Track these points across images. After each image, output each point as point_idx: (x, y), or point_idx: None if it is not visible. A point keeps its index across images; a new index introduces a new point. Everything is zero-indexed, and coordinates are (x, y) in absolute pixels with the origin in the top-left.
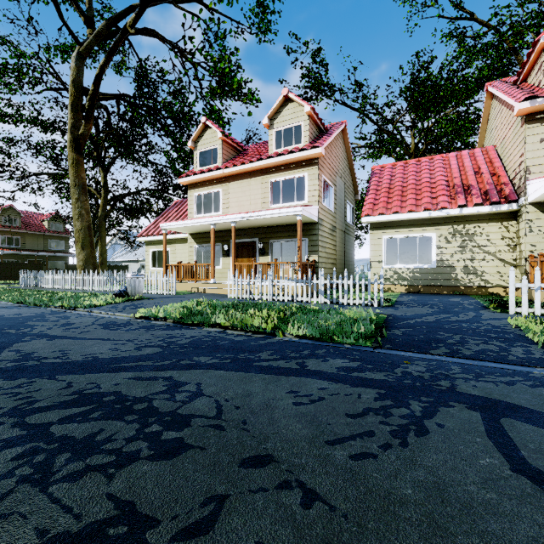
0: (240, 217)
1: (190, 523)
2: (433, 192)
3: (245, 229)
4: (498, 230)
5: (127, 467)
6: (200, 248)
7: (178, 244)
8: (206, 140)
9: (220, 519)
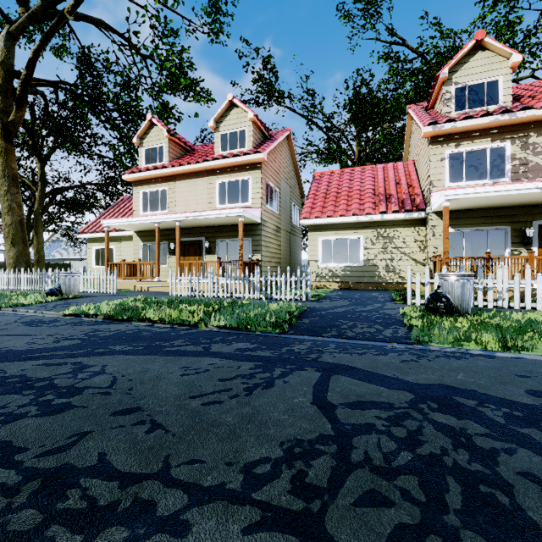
0: (184, 216)
1: (54, 448)
2: (362, 199)
3: (191, 228)
4: (412, 234)
5: (14, 422)
6: (146, 246)
7: (124, 242)
8: (152, 138)
9: (78, 444)
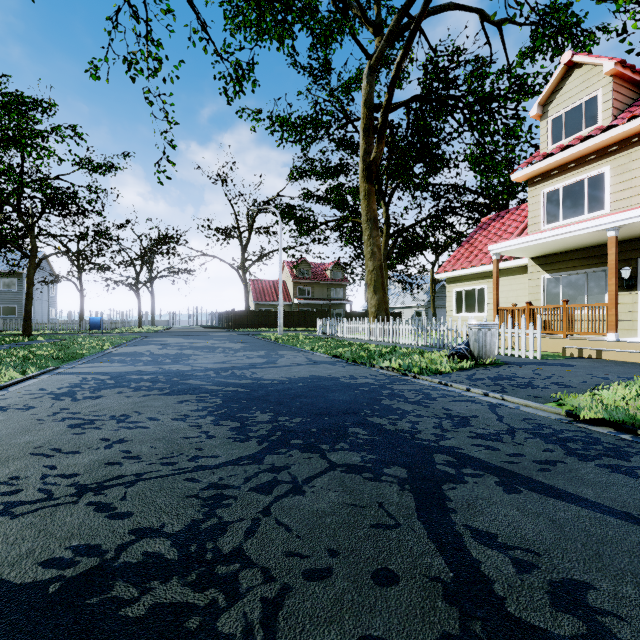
0: None
1: None
2: None
3: None
4: None
5: None
6: (553, 280)
7: (502, 277)
8: (568, 93)
9: None
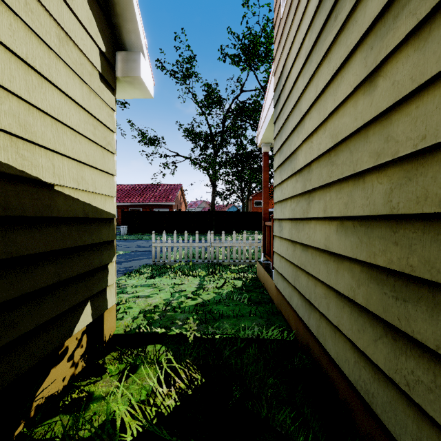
0: None
1: None
2: None
3: None
4: None
5: None
6: None
7: None
8: None
9: None
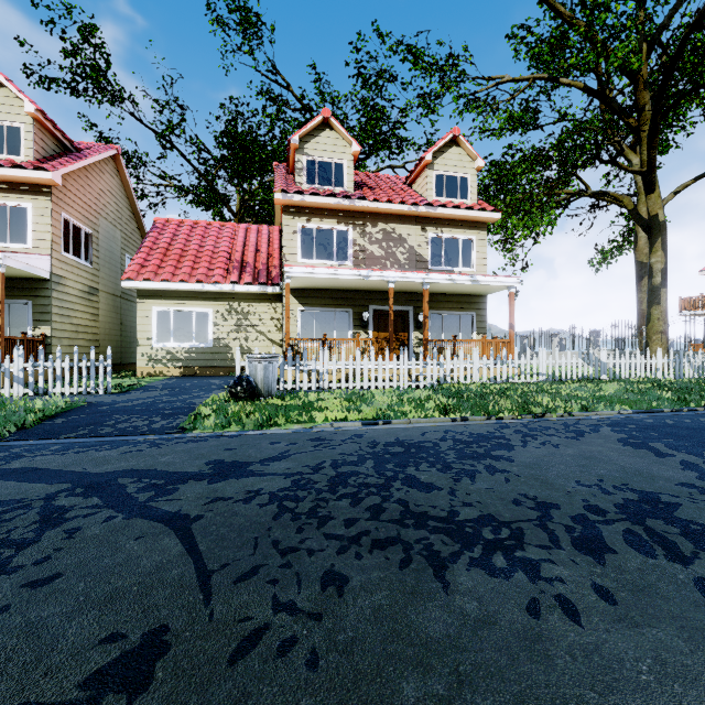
0: None
1: None
2: (213, 263)
3: None
4: (268, 311)
5: None
6: None
7: None
8: None
9: None
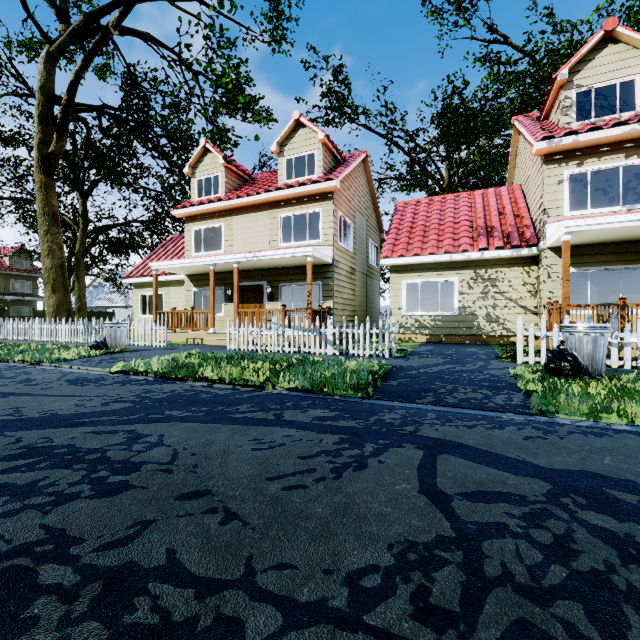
0: (243, 257)
1: (113, 539)
2: (456, 233)
3: (251, 270)
4: (520, 276)
5: (66, 504)
6: (199, 292)
7: (174, 287)
8: (206, 166)
9: (142, 536)
